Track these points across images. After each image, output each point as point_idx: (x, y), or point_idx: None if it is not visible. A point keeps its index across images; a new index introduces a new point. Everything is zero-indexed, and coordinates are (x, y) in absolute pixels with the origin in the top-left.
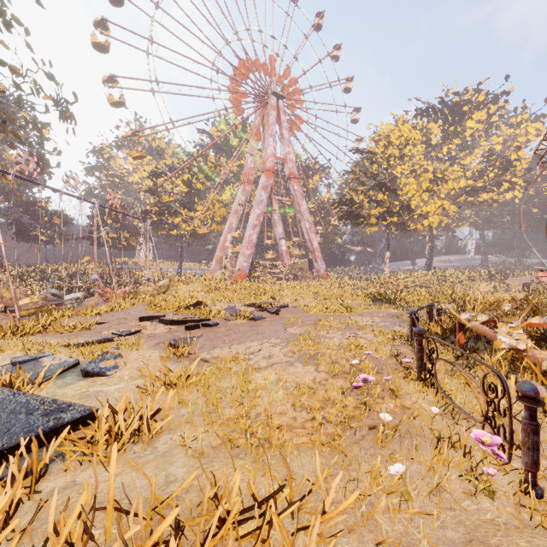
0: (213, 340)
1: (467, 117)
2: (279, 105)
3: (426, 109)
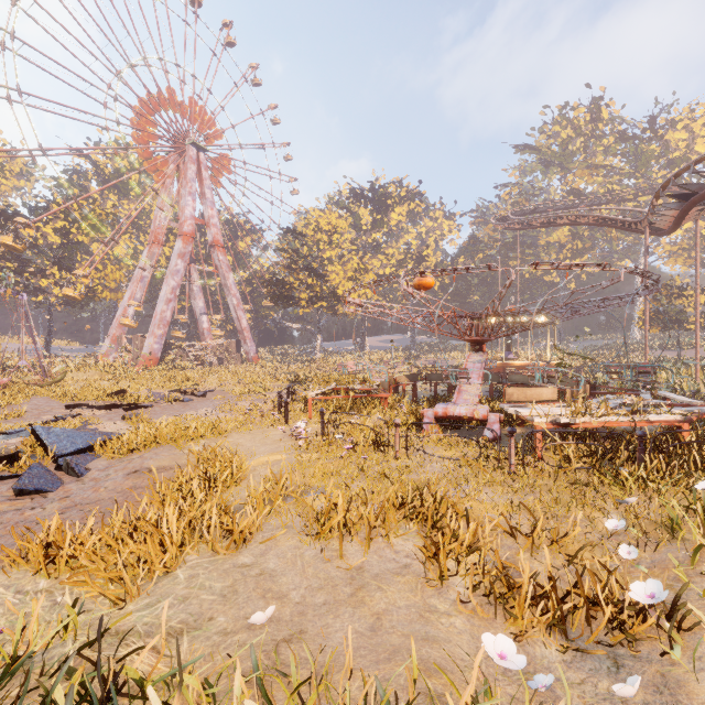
0: (156, 415)
1: (392, 209)
2: (200, 158)
3: (356, 195)
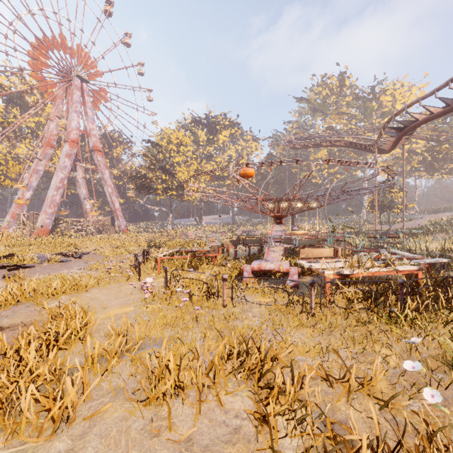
0: (35, 273)
1: (219, 132)
2: (83, 87)
3: (196, 121)
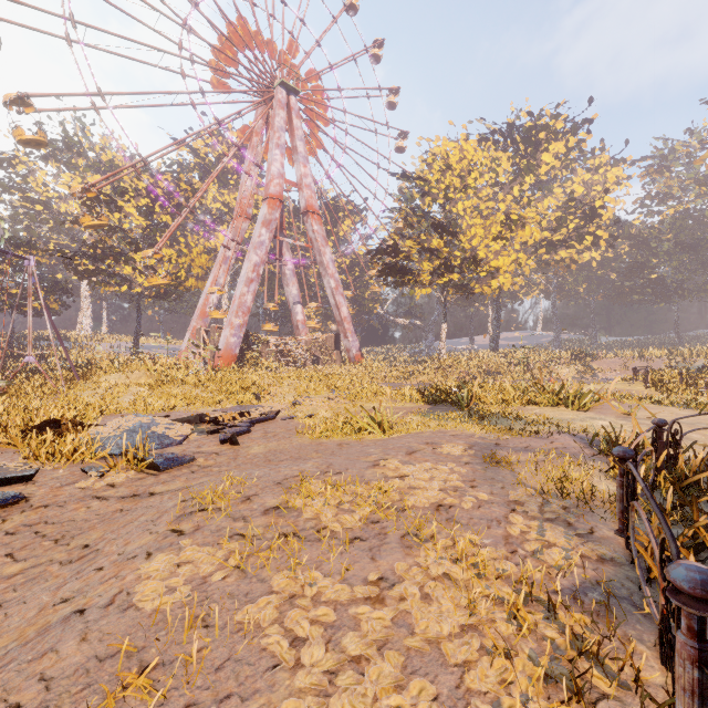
0: None
1: (543, 148)
2: (290, 103)
3: (492, 132)
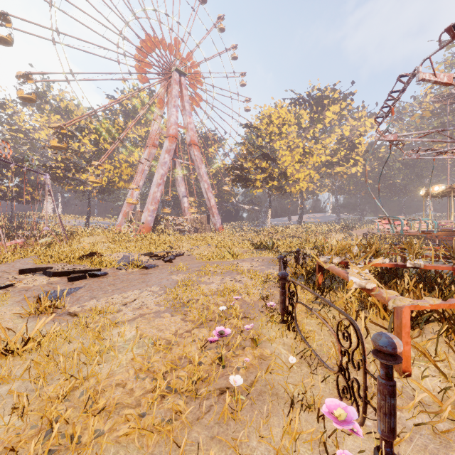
0: (94, 291)
1: (327, 109)
2: (181, 81)
3: (298, 99)
